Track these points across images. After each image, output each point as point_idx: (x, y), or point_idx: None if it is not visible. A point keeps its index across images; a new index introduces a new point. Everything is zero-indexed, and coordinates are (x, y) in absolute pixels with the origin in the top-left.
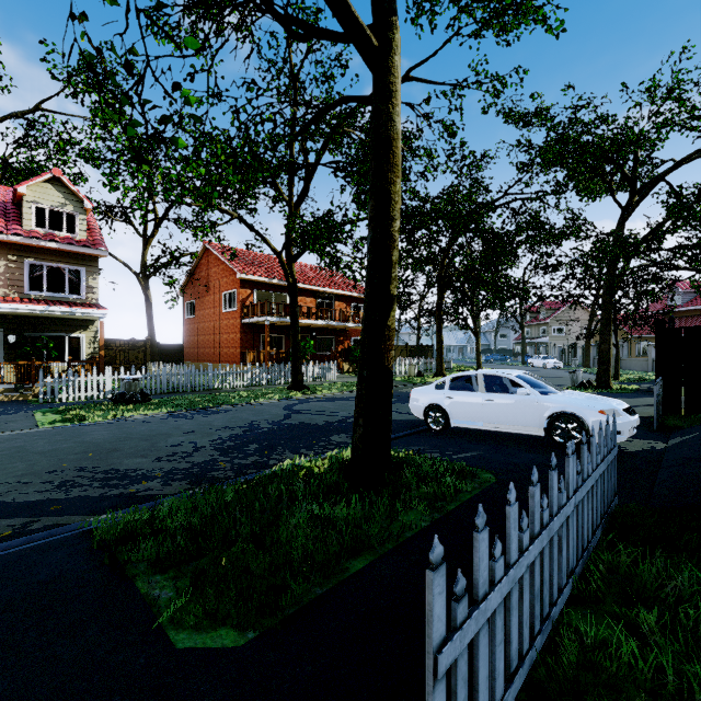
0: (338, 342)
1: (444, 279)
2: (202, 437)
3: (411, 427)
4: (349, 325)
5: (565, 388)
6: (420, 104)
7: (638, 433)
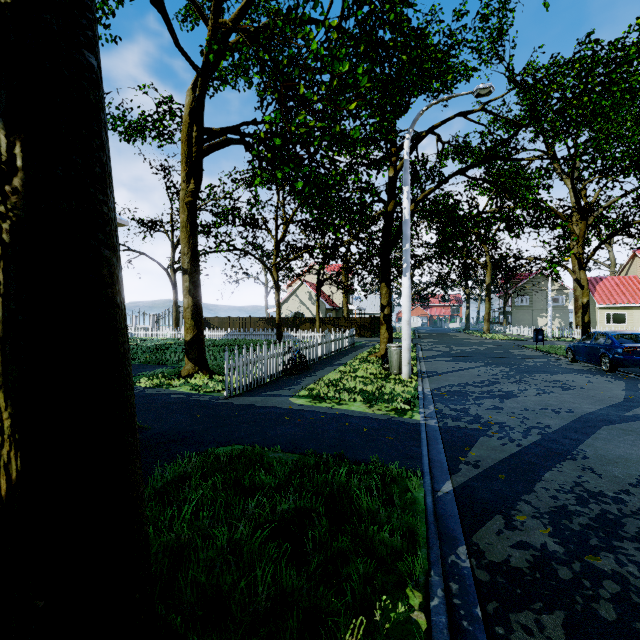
0: None
1: None
2: None
3: None
4: None
5: None
6: None
7: None
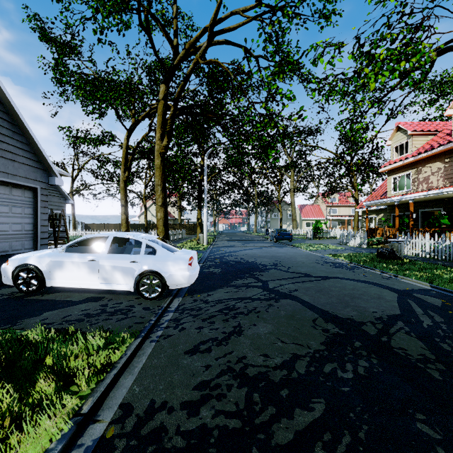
0: None
1: None
2: (262, 260)
3: (195, 283)
4: None
5: None
6: None
7: None
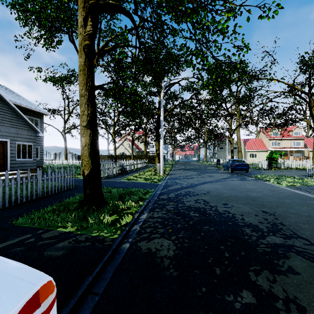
0: None
1: None
2: (240, 210)
3: None
4: None
5: None
6: None
7: None
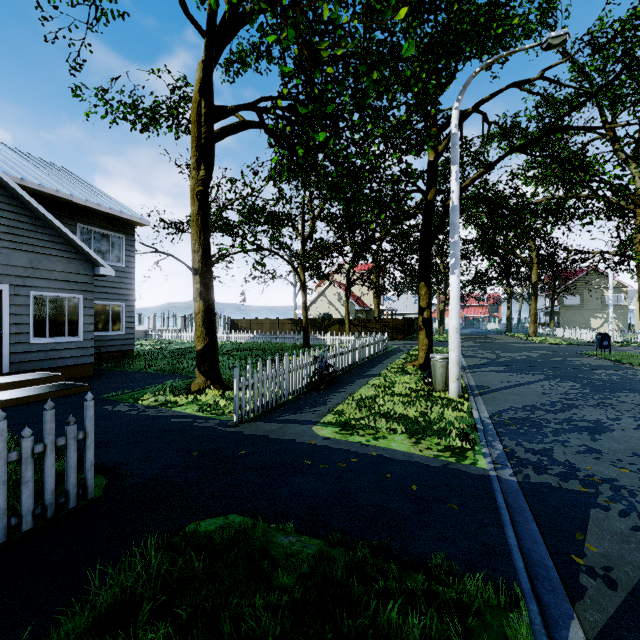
0: None
1: None
2: None
3: None
4: None
5: None
6: None
7: None
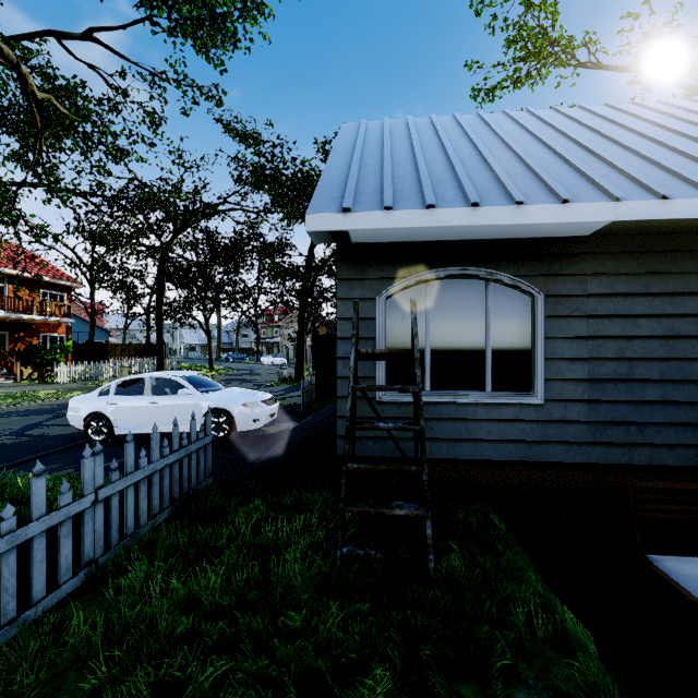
0: (16, 339)
1: (163, 275)
2: None
3: (69, 442)
4: (32, 318)
5: (273, 383)
6: (111, 74)
7: (289, 417)
